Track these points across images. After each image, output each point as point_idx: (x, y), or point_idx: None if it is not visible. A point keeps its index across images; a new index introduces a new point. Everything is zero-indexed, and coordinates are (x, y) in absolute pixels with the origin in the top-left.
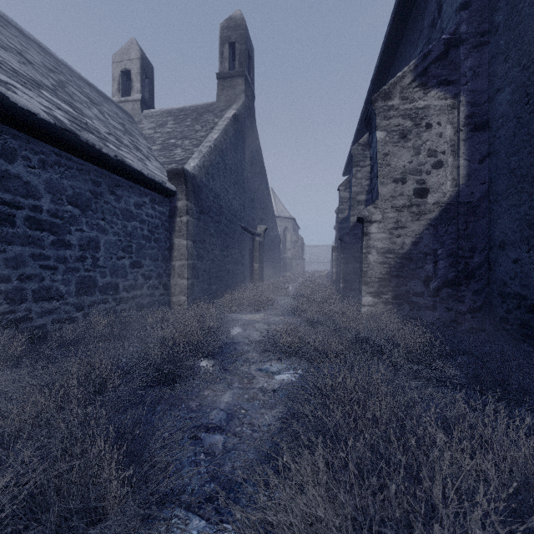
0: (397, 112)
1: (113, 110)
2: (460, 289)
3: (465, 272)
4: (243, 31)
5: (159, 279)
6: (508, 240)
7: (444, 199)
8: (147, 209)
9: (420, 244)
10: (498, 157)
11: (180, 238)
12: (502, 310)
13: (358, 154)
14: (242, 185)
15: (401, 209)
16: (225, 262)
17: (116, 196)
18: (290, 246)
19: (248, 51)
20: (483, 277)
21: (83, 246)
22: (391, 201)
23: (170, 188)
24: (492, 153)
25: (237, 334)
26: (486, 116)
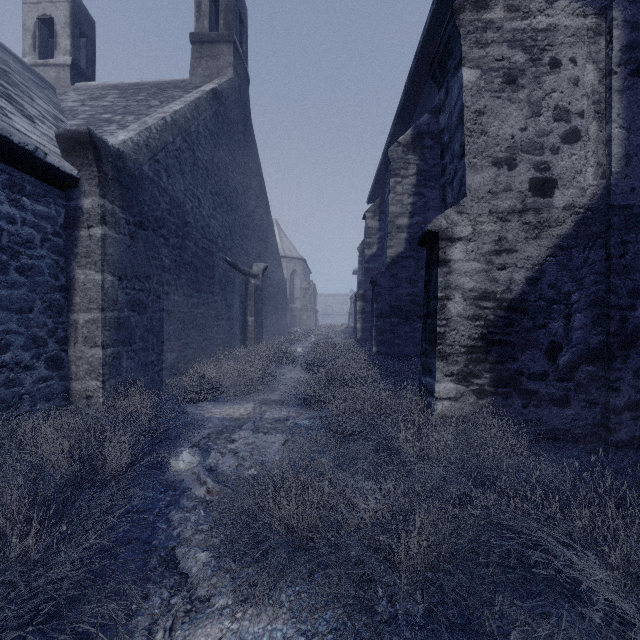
0: (500, 34)
1: None
2: (612, 367)
3: (621, 335)
4: None
5: (36, 350)
6: None
7: (582, 200)
8: None
9: (540, 283)
10: None
11: (88, 268)
12: None
13: (397, 159)
14: (228, 200)
15: (507, 217)
16: (196, 314)
17: None
18: (300, 294)
19: (238, 10)
20: None
21: None
22: (490, 201)
23: (62, 169)
24: None
25: (185, 468)
26: None
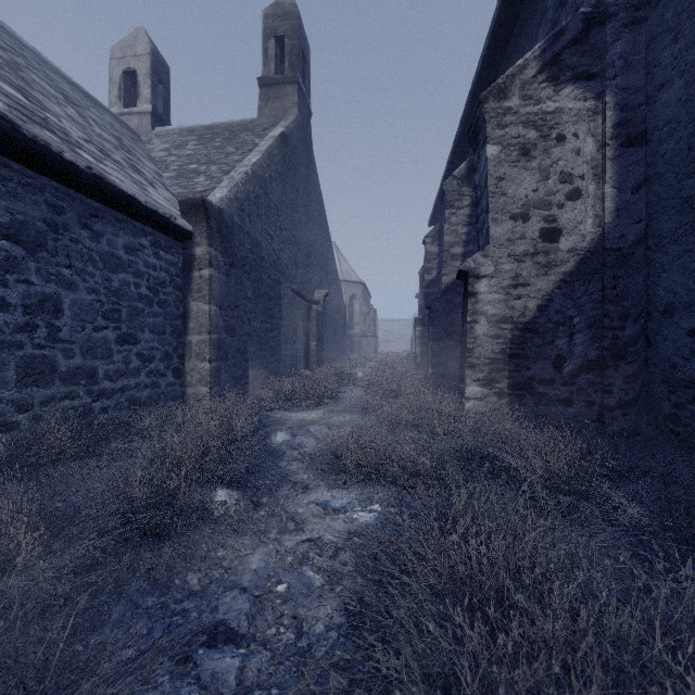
0: (516, 117)
1: (107, 120)
2: (606, 375)
3: (613, 349)
4: (295, 21)
5: (167, 362)
6: (679, 302)
7: (583, 245)
8: (146, 255)
9: (548, 310)
10: (662, 182)
11: (199, 301)
12: (669, 405)
13: (452, 191)
14: (293, 233)
15: (522, 259)
16: (269, 338)
17: (92, 232)
18: (359, 319)
19: (302, 50)
20: (638, 357)
21: (30, 307)
22: (508, 247)
23: (184, 227)
24: (652, 177)
25: (282, 443)
26: (642, 125)
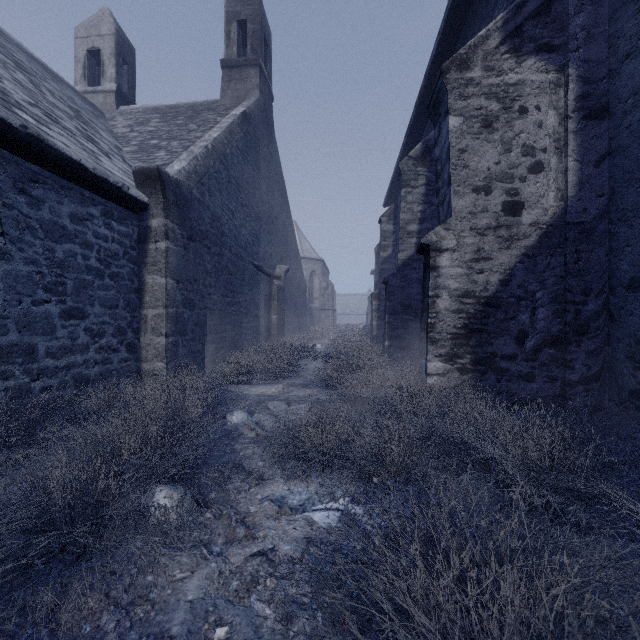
0: (478, 88)
1: (66, 93)
2: (568, 350)
3: (575, 324)
4: (256, 6)
5: (120, 337)
6: None
7: (545, 218)
8: (96, 225)
9: (511, 284)
10: (627, 155)
11: (155, 274)
12: (635, 381)
13: (408, 171)
14: (255, 209)
15: (484, 232)
16: (230, 312)
17: (30, 198)
18: (318, 294)
19: (263, 34)
20: (601, 332)
21: None
22: (470, 220)
23: (138, 198)
24: (615, 150)
25: (238, 422)
26: (604, 98)
